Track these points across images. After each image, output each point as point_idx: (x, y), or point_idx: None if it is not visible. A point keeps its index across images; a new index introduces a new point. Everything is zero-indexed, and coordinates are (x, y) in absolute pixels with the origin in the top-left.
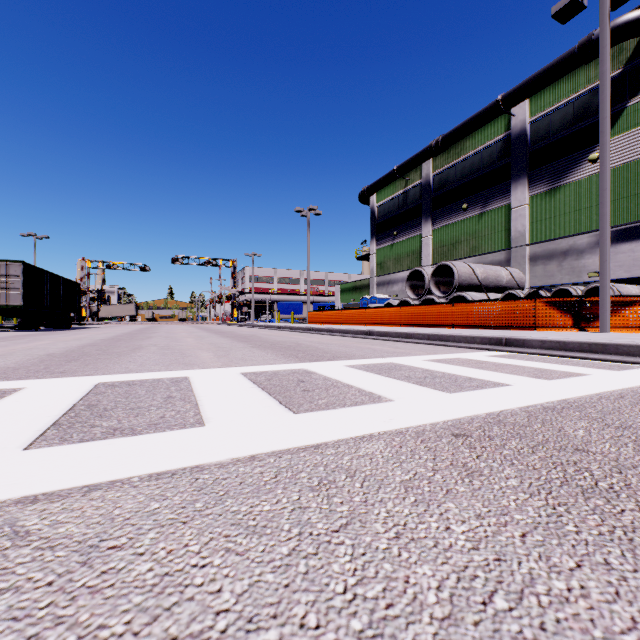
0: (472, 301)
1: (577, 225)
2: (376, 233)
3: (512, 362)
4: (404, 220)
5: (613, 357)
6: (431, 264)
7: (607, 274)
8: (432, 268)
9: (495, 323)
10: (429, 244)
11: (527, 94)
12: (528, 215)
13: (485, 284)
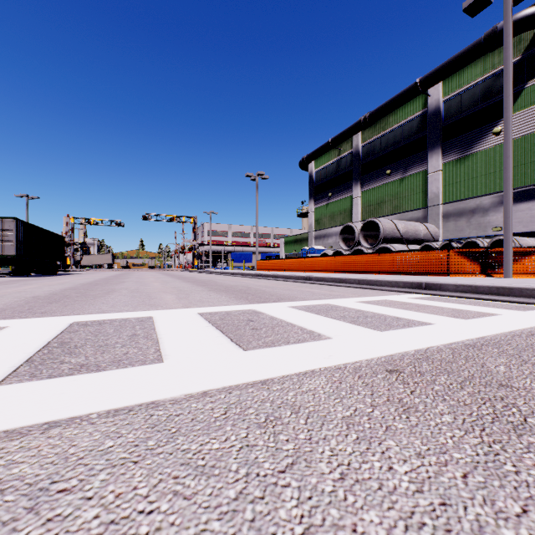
0: (395, 251)
1: (483, 187)
2: (314, 194)
3: (432, 303)
4: (337, 183)
5: (518, 299)
6: (360, 220)
7: (510, 228)
8: (361, 224)
9: (415, 270)
10: (358, 204)
11: (441, 77)
12: (442, 179)
13: (406, 237)
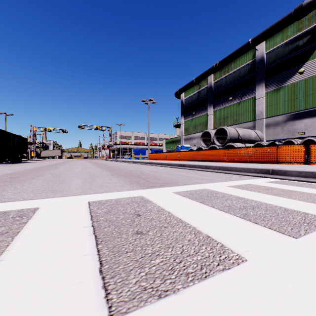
0: (239, 147)
1: (292, 107)
2: (184, 113)
3: (292, 188)
4: (198, 106)
5: None
6: (213, 129)
7: None
8: (214, 130)
9: (253, 159)
10: (211, 118)
11: (265, 38)
12: (265, 102)
13: (243, 139)
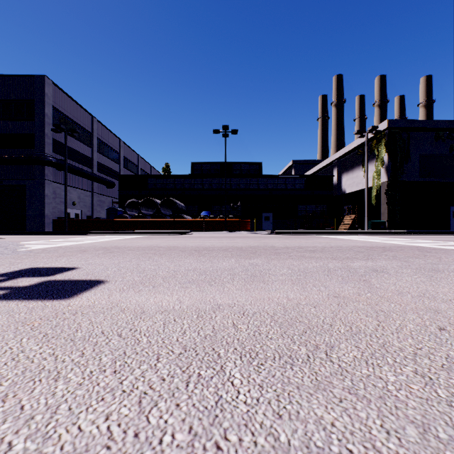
0: None
1: None
2: None
3: None
4: None
5: None
6: None
7: None
8: None
9: None
10: None
11: None
12: None
13: None
